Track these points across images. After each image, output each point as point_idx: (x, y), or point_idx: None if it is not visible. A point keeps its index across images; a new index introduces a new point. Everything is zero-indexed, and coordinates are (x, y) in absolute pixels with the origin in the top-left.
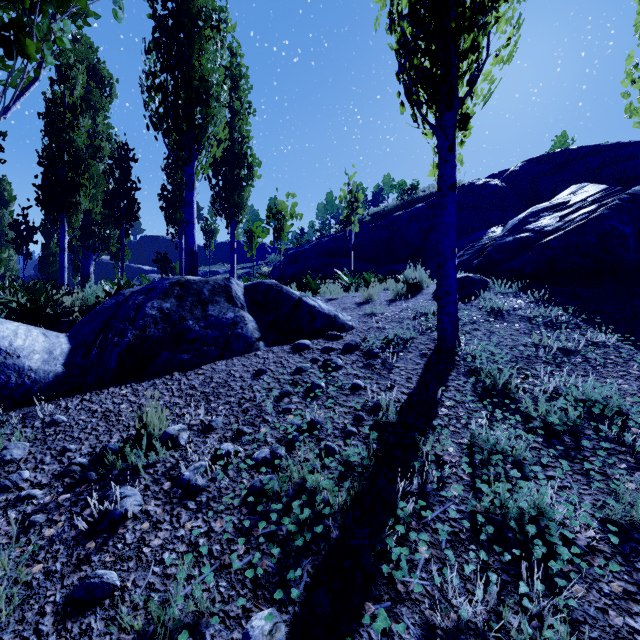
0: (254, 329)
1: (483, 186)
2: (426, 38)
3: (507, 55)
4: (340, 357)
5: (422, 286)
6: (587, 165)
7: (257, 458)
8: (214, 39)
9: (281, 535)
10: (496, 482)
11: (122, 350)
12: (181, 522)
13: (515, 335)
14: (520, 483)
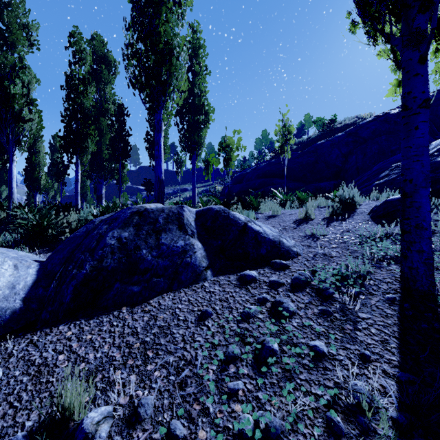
0: (202, 257)
1: (398, 114)
2: None
3: None
4: (290, 296)
5: (355, 205)
6: None
7: None
8: (176, 12)
9: None
10: None
11: (78, 282)
12: None
13: None
14: None
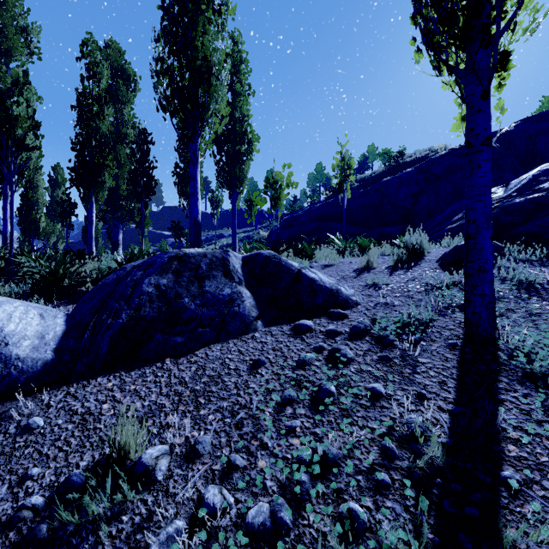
0: (251, 306)
1: None
2: None
3: None
4: (348, 344)
5: (423, 252)
6: None
7: (252, 524)
8: (216, 22)
9: None
10: None
11: (115, 333)
12: None
13: None
14: None
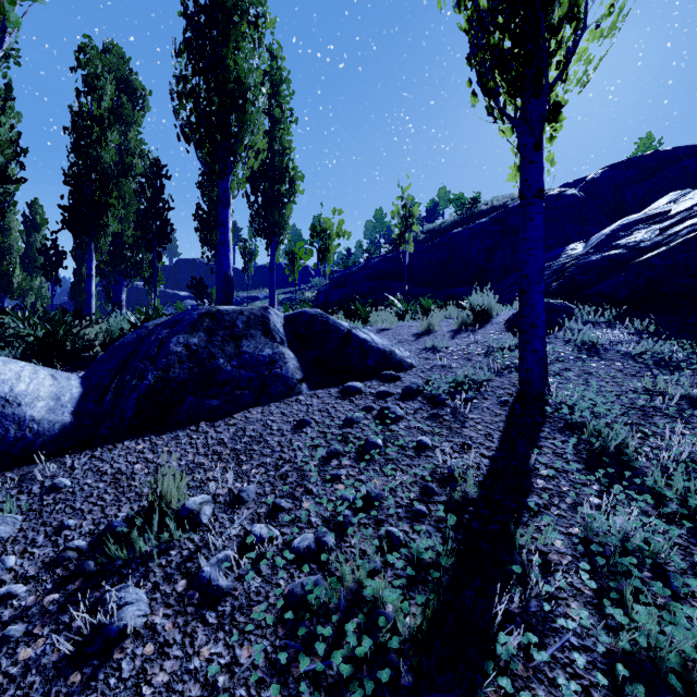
0: (295, 368)
1: (558, 197)
2: (509, 7)
3: (609, 27)
4: (399, 404)
5: (491, 314)
6: (685, 169)
7: (298, 548)
8: (251, 36)
9: (330, 676)
10: (637, 606)
11: (141, 395)
12: (196, 645)
13: (619, 377)
14: (672, 608)
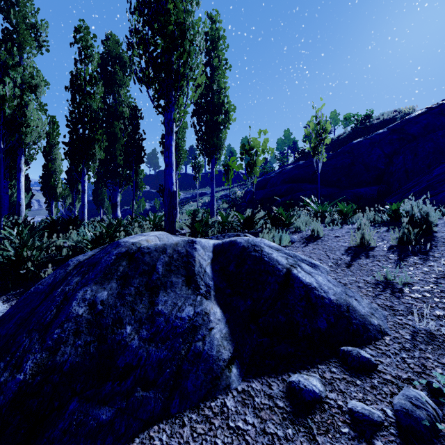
0: (222, 338)
1: None
2: None
3: None
4: None
5: (430, 226)
6: None
7: None
8: None
9: None
10: None
11: (5, 402)
12: None
13: None
14: None
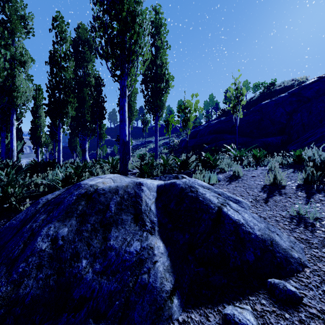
0: (165, 270)
1: None
2: None
3: None
4: None
5: None
6: None
7: None
8: None
9: None
10: None
11: None
12: None
13: None
14: None
